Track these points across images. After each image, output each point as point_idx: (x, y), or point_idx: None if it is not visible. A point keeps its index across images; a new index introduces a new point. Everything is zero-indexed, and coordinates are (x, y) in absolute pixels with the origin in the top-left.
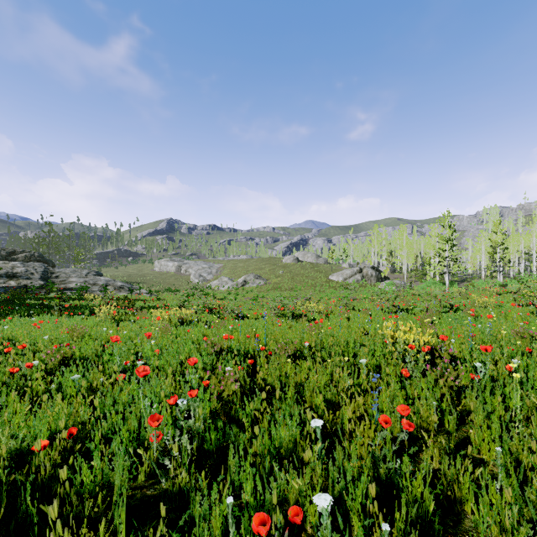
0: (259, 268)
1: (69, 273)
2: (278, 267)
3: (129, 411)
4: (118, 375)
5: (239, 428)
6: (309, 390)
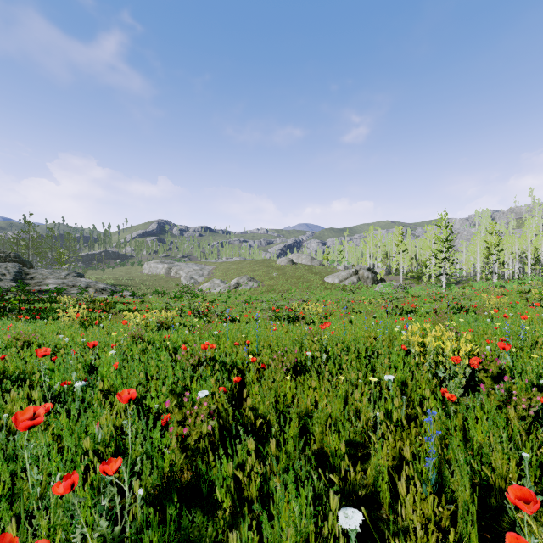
0: (253, 270)
1: (46, 274)
2: (272, 269)
3: (25, 478)
4: (42, 405)
5: (206, 514)
6: (318, 424)
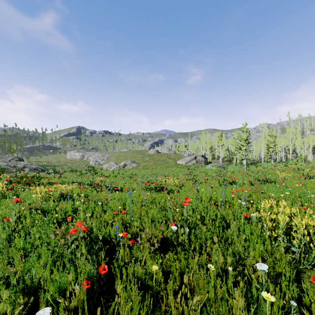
0: (134, 156)
1: None
2: (146, 156)
3: None
4: None
5: None
6: None
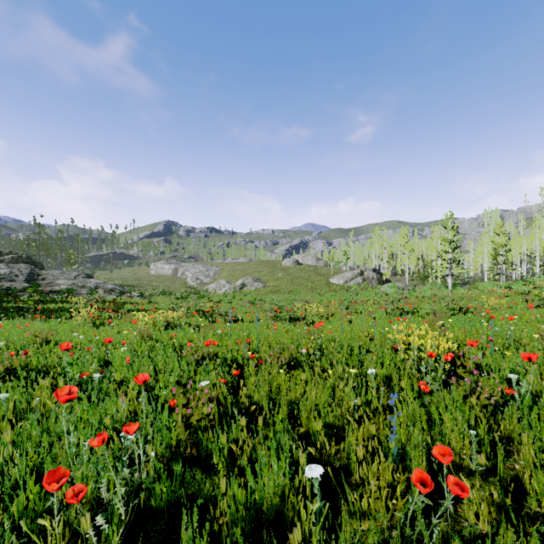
0: (258, 270)
1: (57, 275)
2: (278, 269)
3: (59, 446)
4: None
5: (205, 473)
6: (305, 410)
